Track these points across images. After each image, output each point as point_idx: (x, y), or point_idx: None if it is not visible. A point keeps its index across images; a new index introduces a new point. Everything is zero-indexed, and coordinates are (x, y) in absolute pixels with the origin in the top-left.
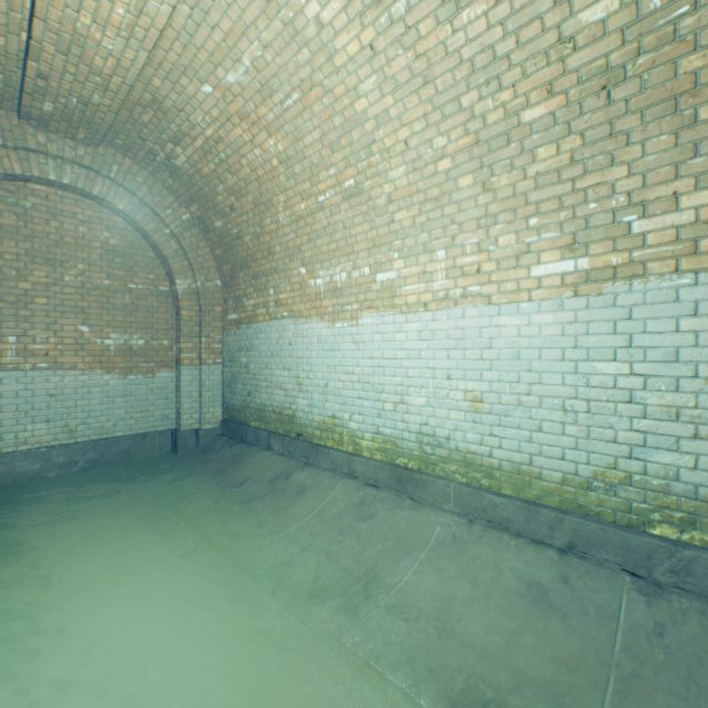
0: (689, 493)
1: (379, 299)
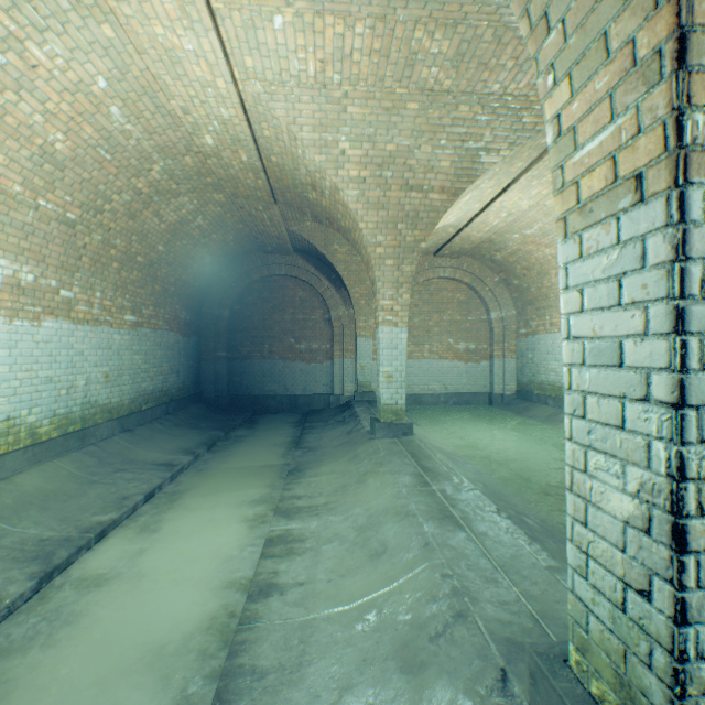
0: None
1: None
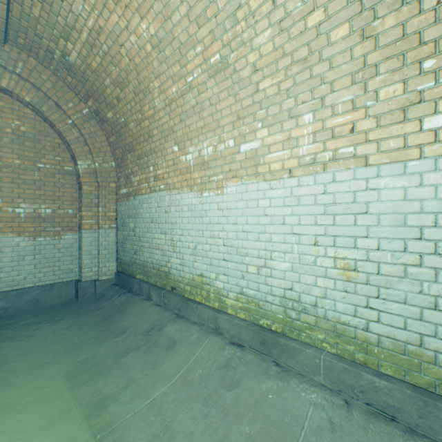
0: None
1: (243, 168)
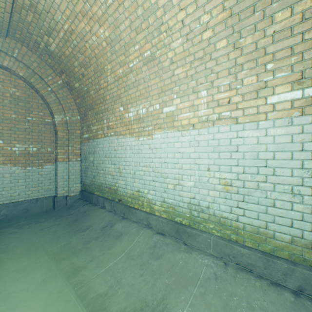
0: None
1: (165, 123)
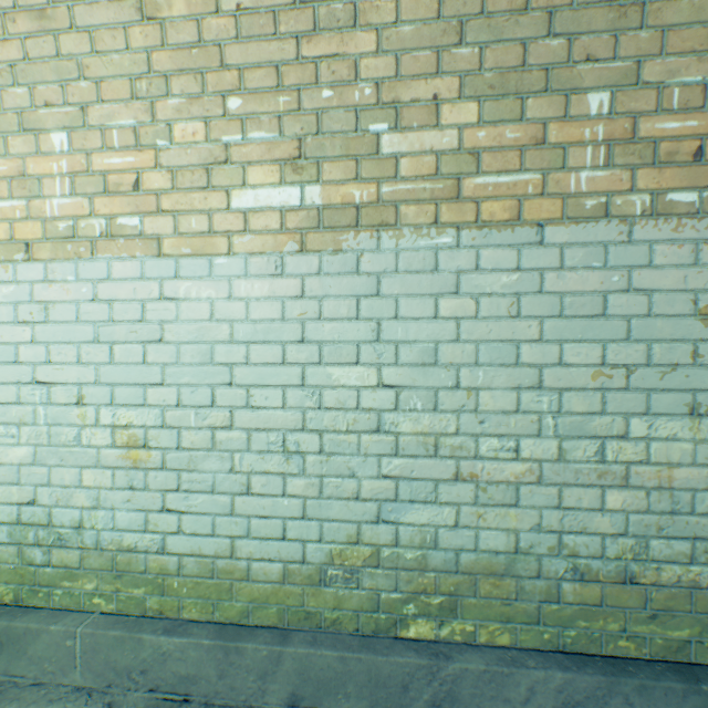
0: (451, 565)
1: None
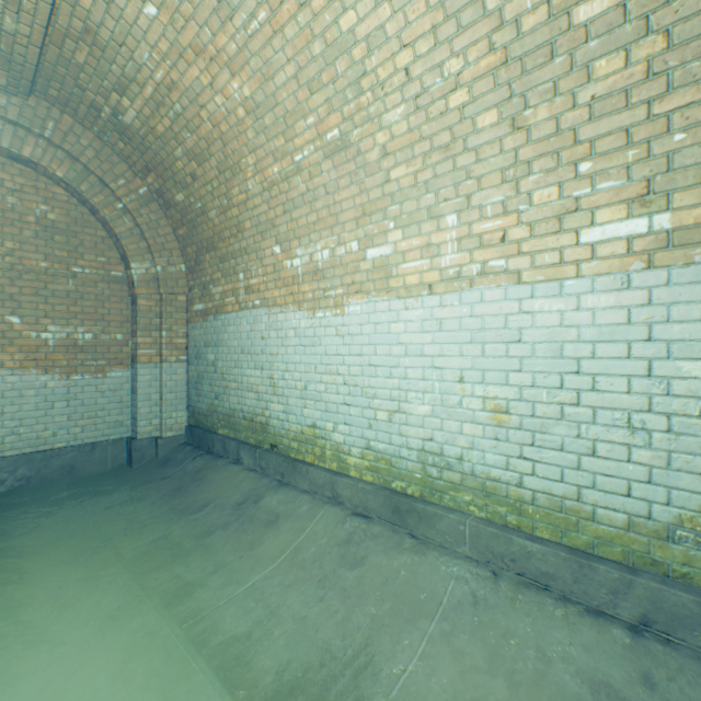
0: None
1: (371, 281)
